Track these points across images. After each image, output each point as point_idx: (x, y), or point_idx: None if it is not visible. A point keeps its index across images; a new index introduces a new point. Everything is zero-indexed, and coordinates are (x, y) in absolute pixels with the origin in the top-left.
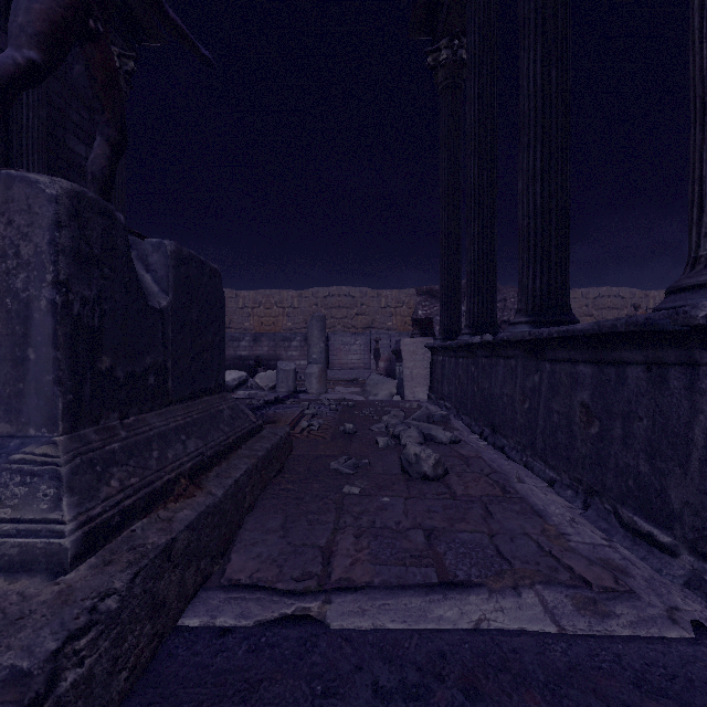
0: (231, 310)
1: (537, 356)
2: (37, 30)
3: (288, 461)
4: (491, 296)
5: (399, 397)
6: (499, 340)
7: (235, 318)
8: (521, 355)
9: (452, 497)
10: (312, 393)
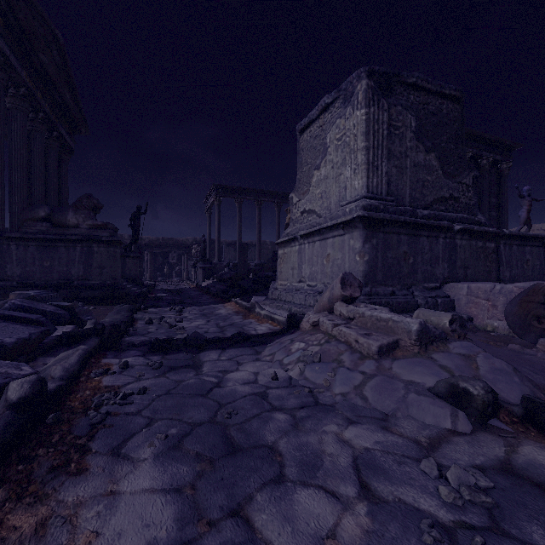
0: None
1: None
2: (523, 223)
3: None
4: None
5: None
6: None
7: None
8: None
9: None
10: None
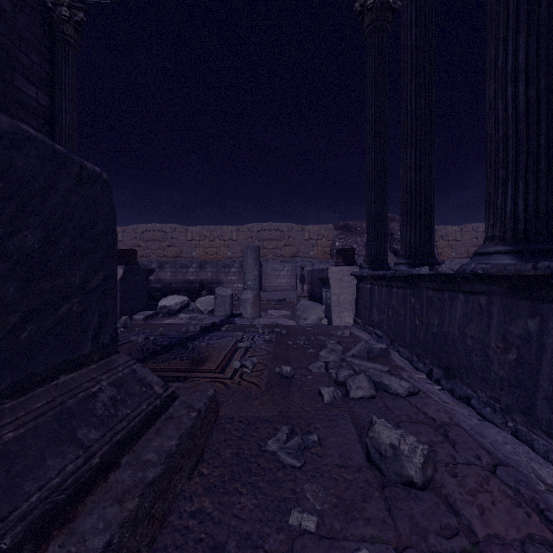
0: (181, 242)
1: (534, 295)
2: None
3: (212, 431)
4: (428, 225)
5: (326, 320)
6: (468, 274)
7: (185, 249)
8: (500, 292)
9: (475, 548)
10: (246, 318)
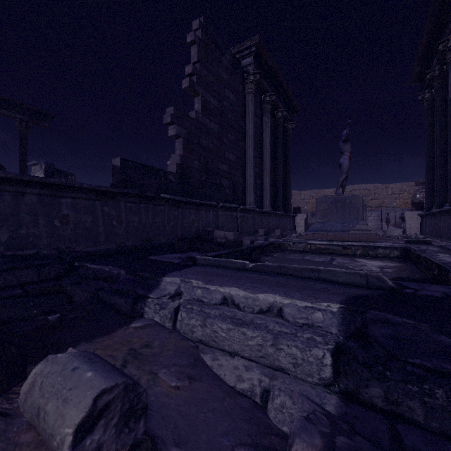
0: (297, 201)
1: (449, 214)
2: (346, 172)
3: None
4: (445, 195)
5: None
6: (439, 211)
7: (300, 205)
8: (447, 214)
9: None
10: None
